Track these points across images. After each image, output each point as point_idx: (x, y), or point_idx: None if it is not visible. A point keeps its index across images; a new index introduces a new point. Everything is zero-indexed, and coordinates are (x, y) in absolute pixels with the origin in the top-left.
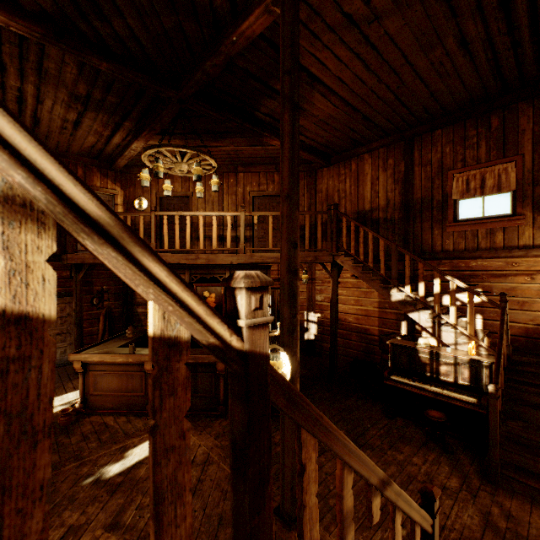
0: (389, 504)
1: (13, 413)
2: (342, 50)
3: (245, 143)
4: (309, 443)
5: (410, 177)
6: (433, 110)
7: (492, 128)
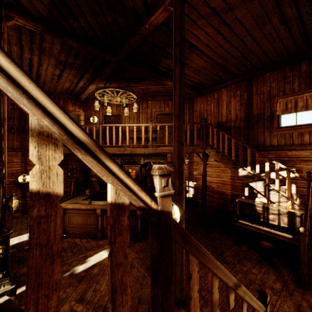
0: (238, 296)
1: (43, 244)
2: (209, 29)
3: (152, 84)
4: (193, 261)
5: (250, 102)
6: (264, 61)
7: (302, 71)
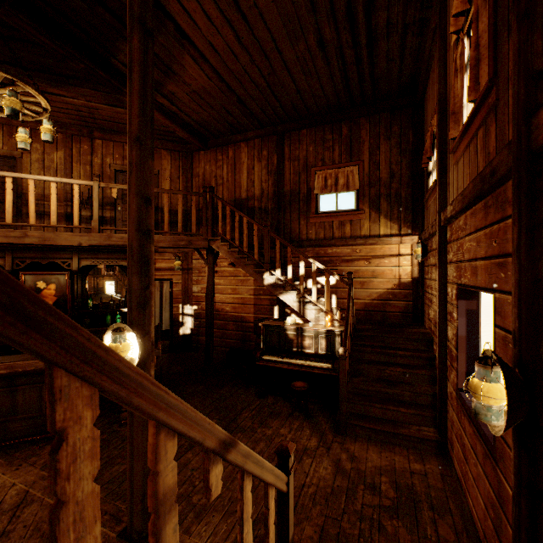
0: (256, 480)
1: None
2: (212, 8)
3: (102, 99)
4: (76, 394)
5: (281, 170)
6: (299, 108)
7: (343, 135)
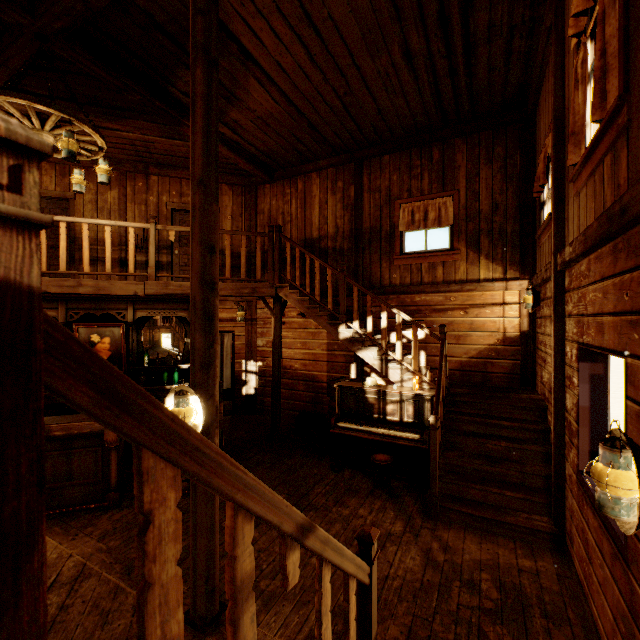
0: (332, 567)
1: None
2: (280, 24)
3: (158, 131)
4: (161, 475)
5: (359, 203)
6: (381, 131)
7: (434, 160)
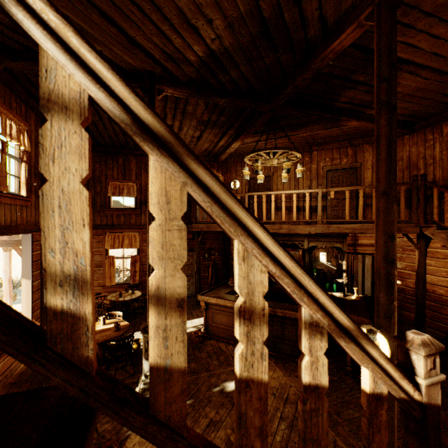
0: None
1: (313, 439)
2: (440, 28)
3: (321, 127)
4: None
5: None
6: None
7: None
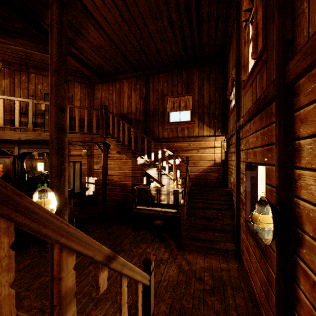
0: (132, 280)
1: None
2: None
3: (35, 48)
4: None
5: (148, 97)
6: (158, 61)
7: (183, 78)
